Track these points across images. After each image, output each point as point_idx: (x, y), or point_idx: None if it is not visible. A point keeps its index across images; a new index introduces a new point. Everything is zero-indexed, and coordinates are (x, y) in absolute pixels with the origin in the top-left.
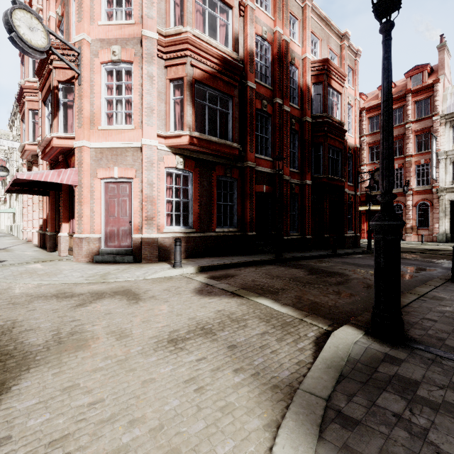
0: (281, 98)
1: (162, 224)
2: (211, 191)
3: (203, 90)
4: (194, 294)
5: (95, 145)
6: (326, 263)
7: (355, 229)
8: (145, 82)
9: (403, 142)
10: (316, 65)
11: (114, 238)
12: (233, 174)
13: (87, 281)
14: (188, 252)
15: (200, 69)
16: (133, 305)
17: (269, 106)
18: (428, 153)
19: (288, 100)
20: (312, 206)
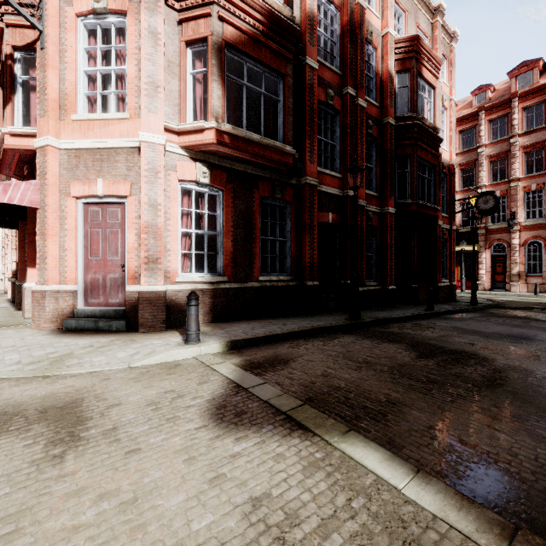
0: (354, 87)
1: (174, 269)
2: (252, 220)
3: (239, 63)
4: (206, 419)
5: (67, 145)
6: (431, 330)
7: (449, 276)
8: (145, 42)
9: (508, 162)
10: (401, 45)
11: (98, 292)
12: (284, 195)
13: (18, 375)
14: (216, 312)
15: (234, 27)
16: (43, 469)
17: (336, 99)
18: (542, 176)
19: (363, 91)
20: (395, 244)
